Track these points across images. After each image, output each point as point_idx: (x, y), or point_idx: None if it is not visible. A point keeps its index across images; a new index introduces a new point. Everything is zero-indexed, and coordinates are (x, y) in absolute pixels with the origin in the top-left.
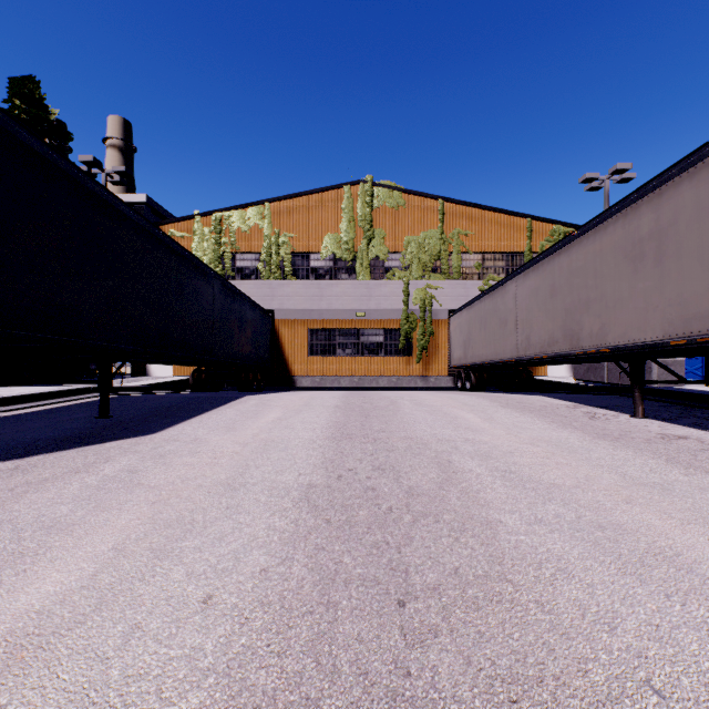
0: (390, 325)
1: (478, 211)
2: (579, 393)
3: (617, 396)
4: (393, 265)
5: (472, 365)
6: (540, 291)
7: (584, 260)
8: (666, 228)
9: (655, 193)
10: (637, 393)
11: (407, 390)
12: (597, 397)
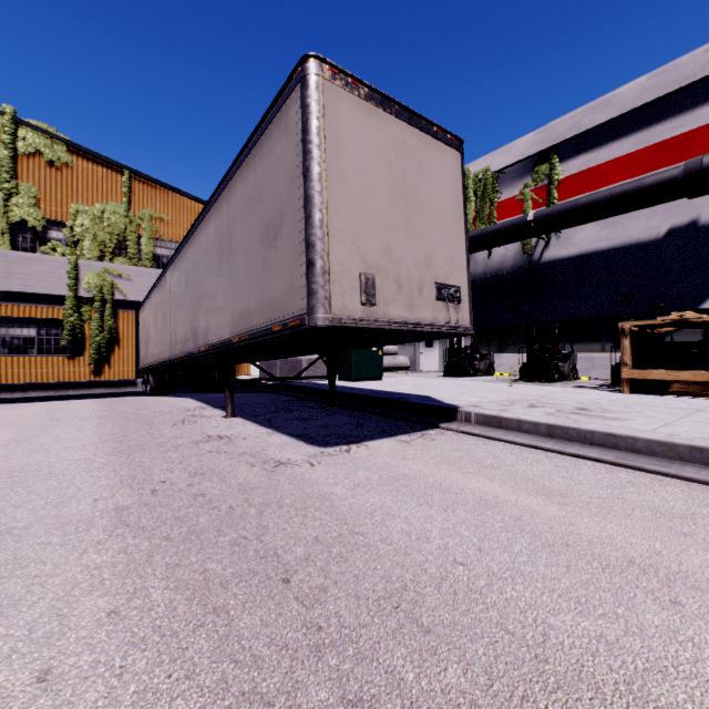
0: (48, 314)
1: (175, 195)
2: (248, 392)
3: (268, 392)
4: (54, 236)
5: (150, 365)
6: (181, 284)
7: (200, 253)
8: (232, 225)
9: (228, 188)
10: (228, 392)
11: (82, 399)
12: (246, 395)
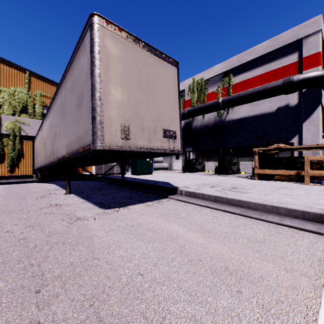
0: None
1: (53, 84)
2: (87, 180)
3: (96, 181)
4: None
5: (38, 168)
6: (49, 128)
7: (55, 112)
8: (66, 98)
9: (65, 80)
10: (67, 182)
11: (4, 184)
12: (84, 182)
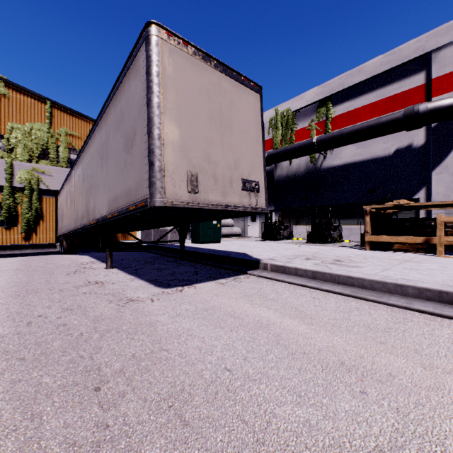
0: None
1: (84, 119)
2: (131, 251)
3: (143, 251)
4: None
5: (63, 233)
6: (80, 178)
7: (91, 157)
8: (108, 138)
9: (106, 113)
10: (108, 252)
11: (16, 256)
12: (128, 253)
